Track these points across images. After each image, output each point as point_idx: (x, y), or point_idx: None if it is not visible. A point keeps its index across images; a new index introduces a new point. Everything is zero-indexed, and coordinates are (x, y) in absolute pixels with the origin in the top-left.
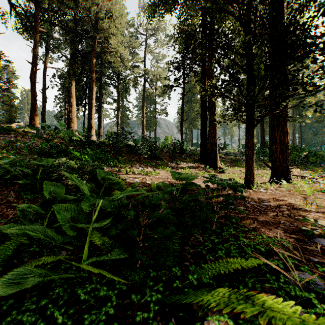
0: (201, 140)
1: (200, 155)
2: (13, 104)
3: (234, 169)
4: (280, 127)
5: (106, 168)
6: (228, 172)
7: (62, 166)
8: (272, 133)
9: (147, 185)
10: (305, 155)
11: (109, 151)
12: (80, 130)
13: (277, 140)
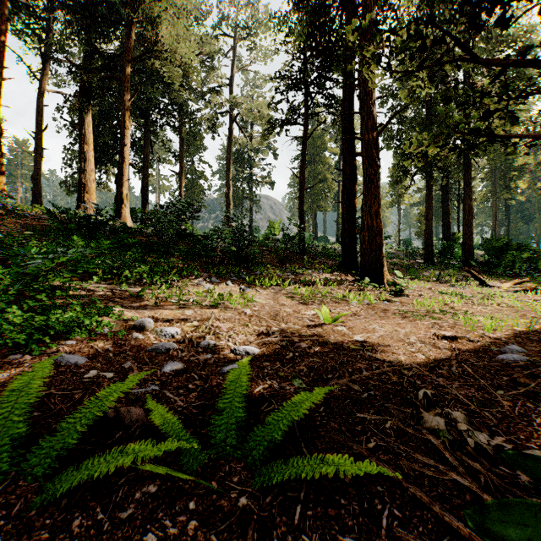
0: (343, 224)
1: (342, 256)
2: None
3: (417, 286)
4: None
5: (101, 287)
6: (410, 294)
7: None
8: None
9: (198, 362)
10: (527, 257)
11: None
12: None
13: None
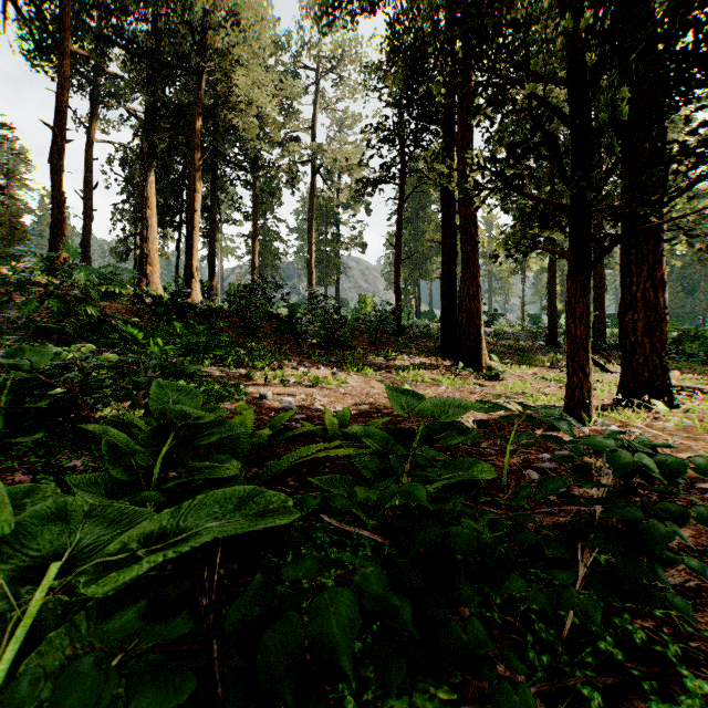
0: (443, 303)
1: (441, 338)
2: (17, 224)
3: (521, 371)
4: (645, 268)
5: (217, 369)
6: (508, 379)
7: (73, 369)
8: (626, 283)
9: (314, 415)
10: (674, 338)
11: (230, 329)
12: (135, 271)
13: (637, 302)
